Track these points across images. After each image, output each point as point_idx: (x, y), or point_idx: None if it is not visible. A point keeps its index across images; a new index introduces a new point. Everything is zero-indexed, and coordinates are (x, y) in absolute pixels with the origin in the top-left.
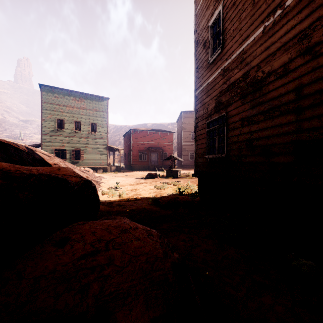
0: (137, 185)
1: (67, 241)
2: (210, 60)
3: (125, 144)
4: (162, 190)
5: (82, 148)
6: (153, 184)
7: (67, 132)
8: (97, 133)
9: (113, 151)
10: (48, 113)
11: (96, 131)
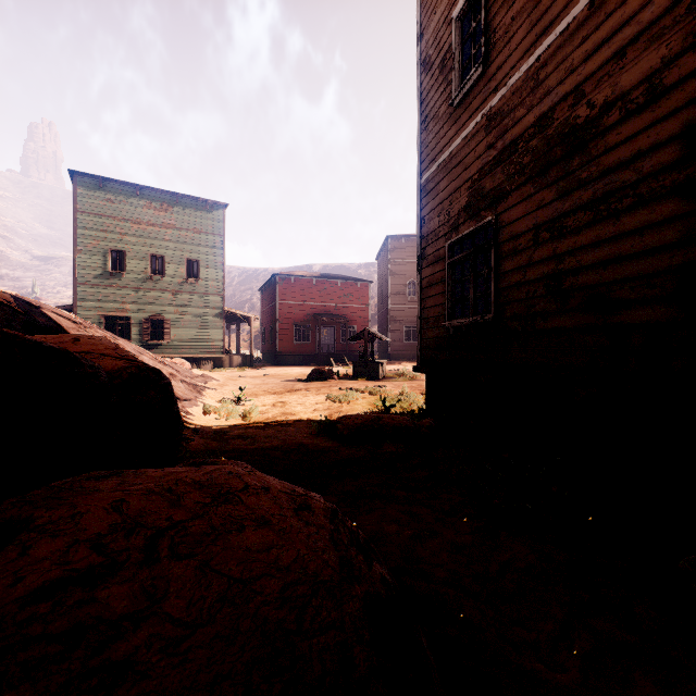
0: (286, 394)
1: (21, 533)
2: (456, 98)
3: (264, 307)
4: (345, 403)
5: (167, 314)
6: (324, 393)
7: (134, 280)
8: (201, 282)
9: (237, 323)
10: (90, 237)
11: (199, 278)
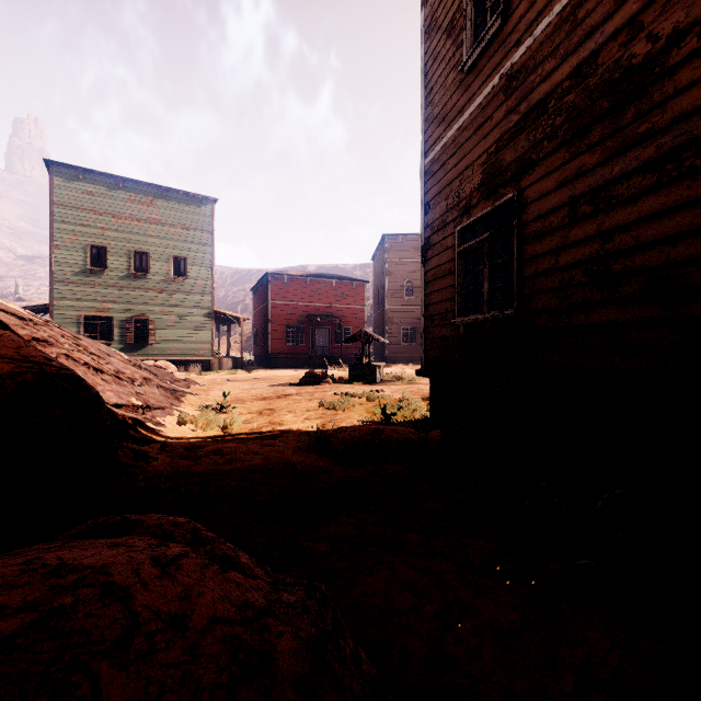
0: (276, 400)
1: None
2: (468, 61)
3: (257, 307)
4: (340, 411)
5: (152, 314)
6: (318, 399)
7: (116, 278)
8: (188, 280)
9: (228, 324)
10: (68, 231)
11: (186, 277)
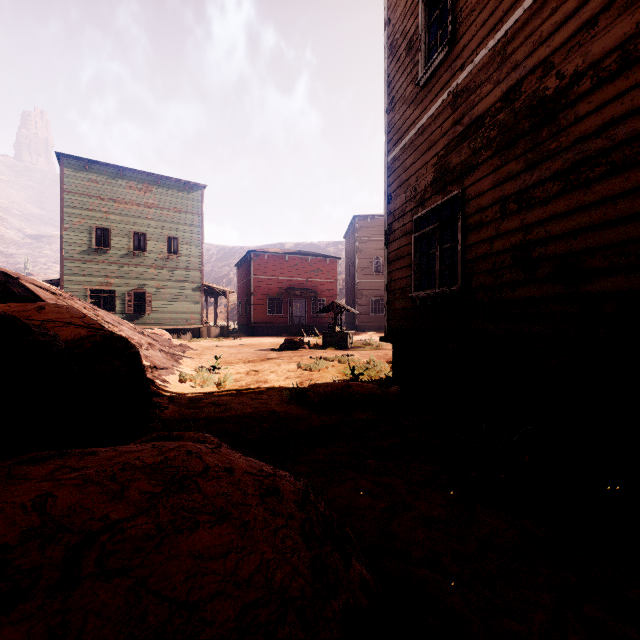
0: (260, 363)
1: None
2: (423, 78)
3: (240, 281)
4: (315, 371)
5: (149, 288)
6: (296, 362)
7: (118, 256)
8: (181, 258)
9: (215, 296)
10: (76, 215)
11: (178, 254)
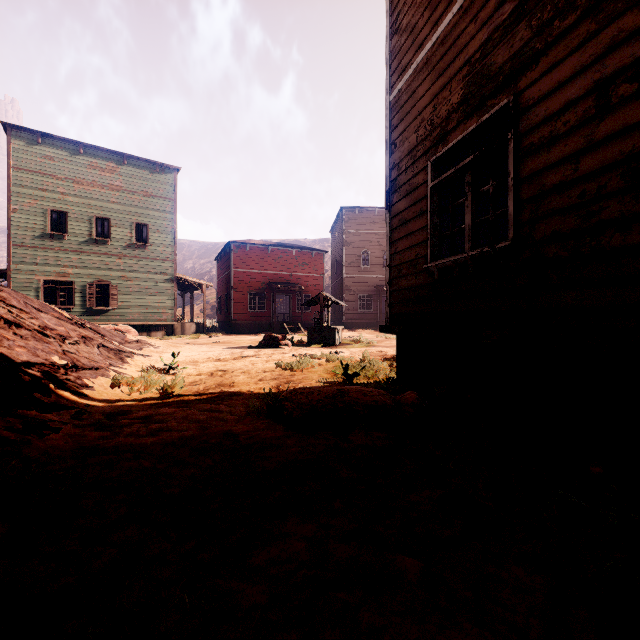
0: (231, 361)
1: None
2: None
3: (220, 276)
4: (297, 371)
5: (114, 279)
6: (275, 360)
7: (77, 243)
8: (151, 247)
9: (191, 290)
10: (27, 195)
11: (148, 243)
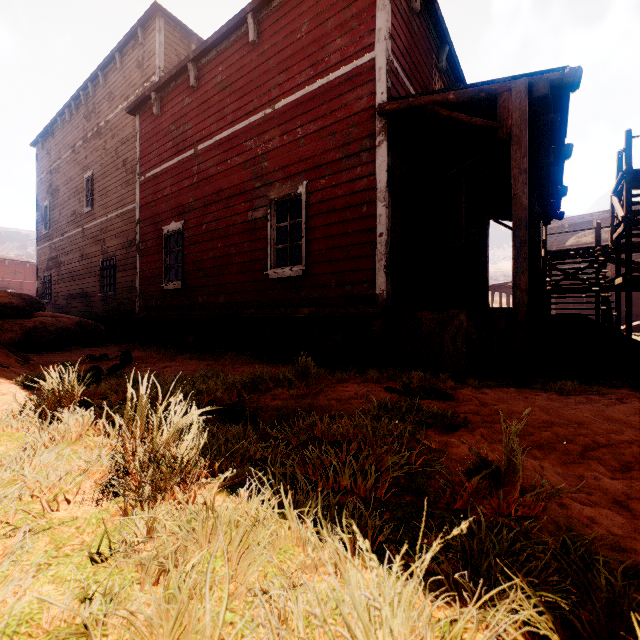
0: None
1: None
2: (44, 232)
3: None
4: None
5: None
6: None
7: None
8: None
9: None
10: None
11: None
